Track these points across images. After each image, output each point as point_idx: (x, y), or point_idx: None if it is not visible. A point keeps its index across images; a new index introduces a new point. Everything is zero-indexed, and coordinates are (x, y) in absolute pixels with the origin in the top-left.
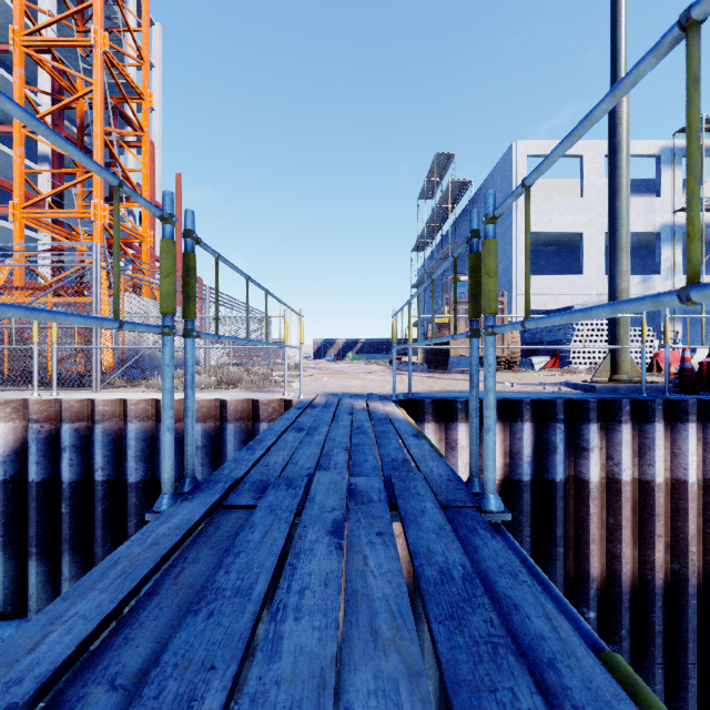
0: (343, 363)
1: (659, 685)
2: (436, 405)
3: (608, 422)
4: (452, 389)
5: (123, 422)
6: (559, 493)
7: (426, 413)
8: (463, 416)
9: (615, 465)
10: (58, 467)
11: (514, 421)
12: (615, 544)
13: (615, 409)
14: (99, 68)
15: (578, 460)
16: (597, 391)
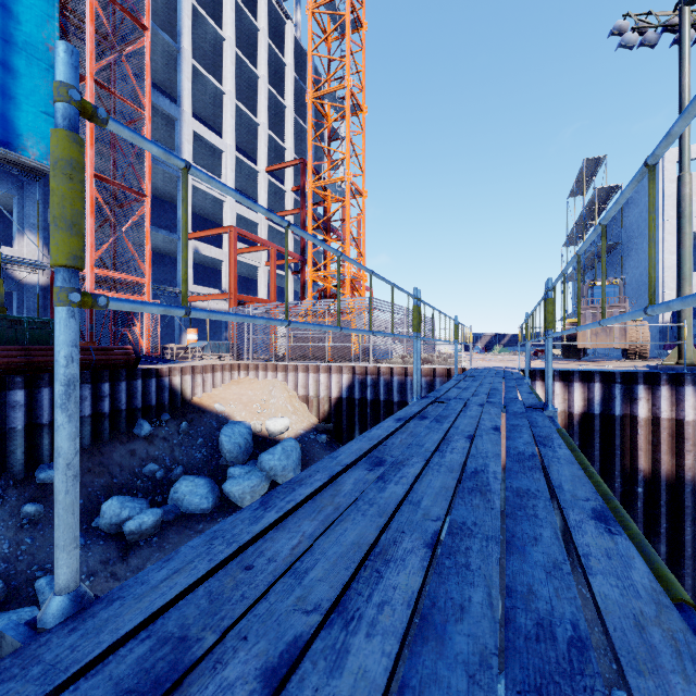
0: (490, 354)
1: (688, 536)
2: (542, 373)
3: (653, 385)
4: (560, 368)
5: (390, 376)
6: (617, 421)
7: (536, 376)
8: (557, 378)
9: (656, 409)
10: (364, 394)
11: (589, 382)
12: (656, 453)
13: (656, 378)
14: (348, 192)
15: (632, 405)
16: (659, 369)
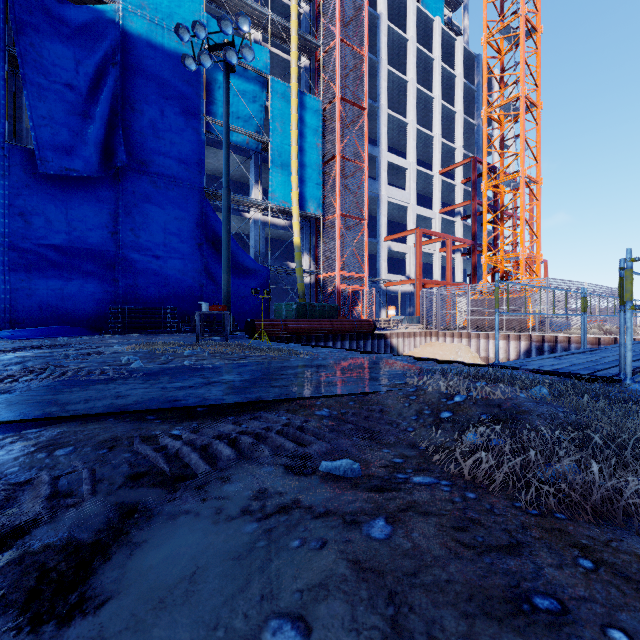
0: None
1: None
2: None
3: None
4: None
5: (567, 344)
6: None
7: None
8: None
9: None
10: None
11: None
12: None
13: None
14: (522, 186)
15: None
16: None
